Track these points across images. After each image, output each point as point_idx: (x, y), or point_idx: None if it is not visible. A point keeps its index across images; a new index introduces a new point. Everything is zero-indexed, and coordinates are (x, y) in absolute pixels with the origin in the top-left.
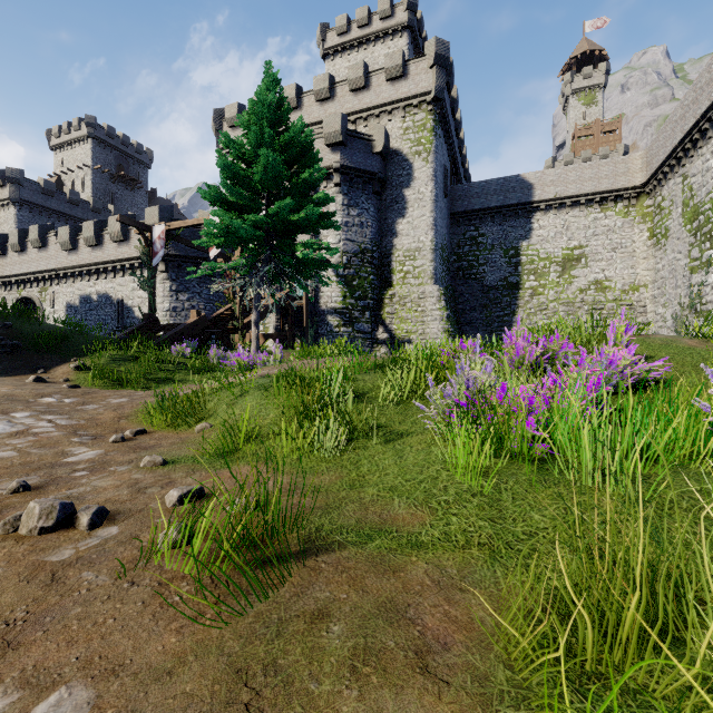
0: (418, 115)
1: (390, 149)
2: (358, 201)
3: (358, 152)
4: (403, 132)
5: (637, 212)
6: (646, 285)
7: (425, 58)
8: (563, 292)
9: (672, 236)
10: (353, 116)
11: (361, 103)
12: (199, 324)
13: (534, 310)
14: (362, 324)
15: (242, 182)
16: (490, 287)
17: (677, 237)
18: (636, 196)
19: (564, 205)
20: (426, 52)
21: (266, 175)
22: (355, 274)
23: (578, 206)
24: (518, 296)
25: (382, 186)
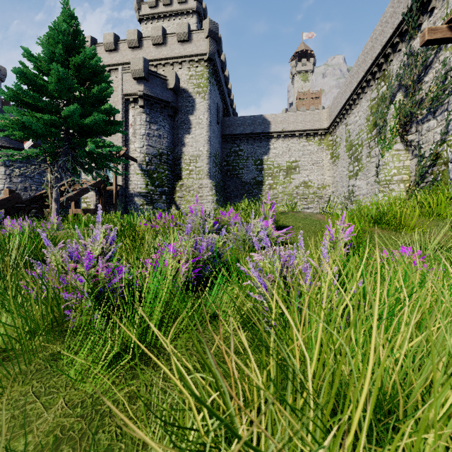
0: (198, 68)
1: (180, 88)
2: (157, 119)
3: (156, 86)
4: (189, 77)
5: (325, 143)
6: (329, 185)
7: (202, 31)
8: (286, 187)
9: (341, 158)
10: (155, 62)
11: (160, 53)
12: (12, 200)
13: (271, 198)
14: (160, 204)
15: (39, 88)
16: (246, 183)
17: (343, 159)
18: (324, 134)
19: (287, 136)
20: (203, 27)
21: (60, 85)
22: (155, 169)
23: (295, 137)
24: (262, 189)
25: (175, 112)
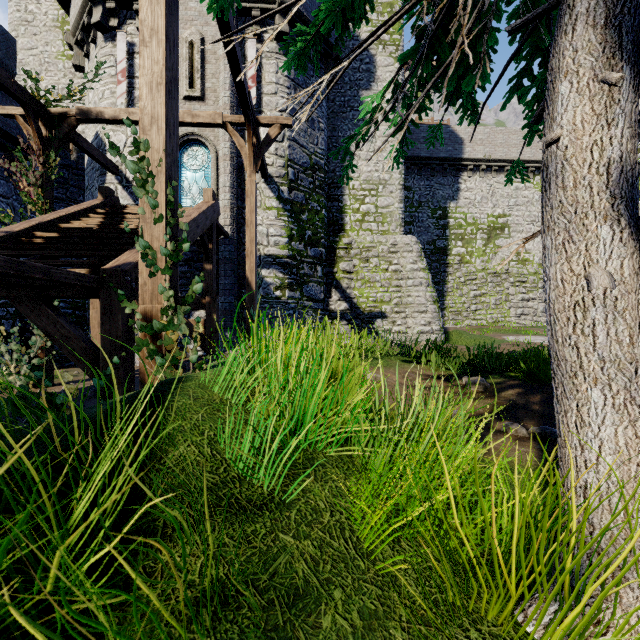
0: None
1: None
2: (308, 81)
3: None
4: None
5: None
6: None
7: None
8: (488, 262)
9: None
10: None
11: None
12: None
13: (464, 279)
14: (313, 286)
15: None
16: None
17: None
18: None
19: (489, 169)
20: None
21: None
22: (305, 202)
23: (502, 172)
24: (447, 263)
25: None
